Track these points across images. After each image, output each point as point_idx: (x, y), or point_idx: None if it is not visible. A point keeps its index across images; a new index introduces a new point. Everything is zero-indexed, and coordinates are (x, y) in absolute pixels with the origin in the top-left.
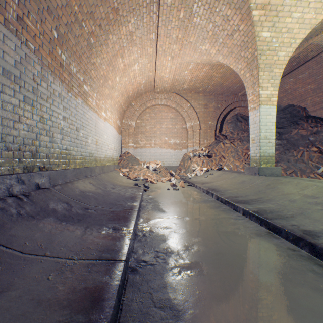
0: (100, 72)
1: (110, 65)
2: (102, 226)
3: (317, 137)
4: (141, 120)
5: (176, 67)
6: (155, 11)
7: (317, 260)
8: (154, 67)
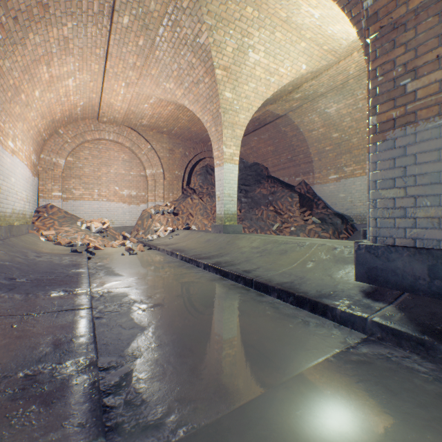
0: (8, 80)
1: (26, 73)
2: (48, 291)
3: (274, 197)
4: (76, 158)
5: (133, 97)
6: (105, 25)
7: (246, 287)
8: (100, 88)
